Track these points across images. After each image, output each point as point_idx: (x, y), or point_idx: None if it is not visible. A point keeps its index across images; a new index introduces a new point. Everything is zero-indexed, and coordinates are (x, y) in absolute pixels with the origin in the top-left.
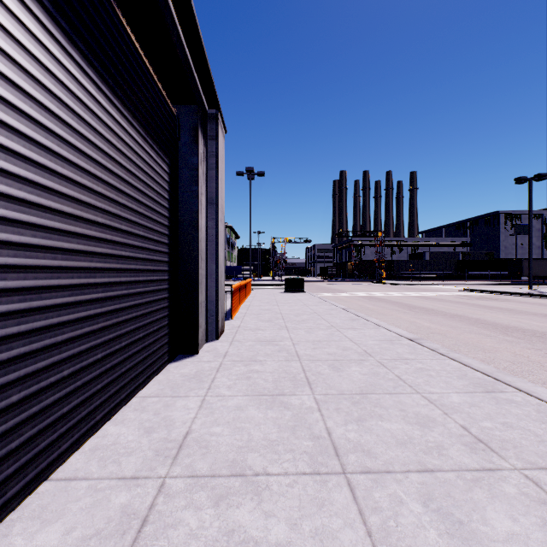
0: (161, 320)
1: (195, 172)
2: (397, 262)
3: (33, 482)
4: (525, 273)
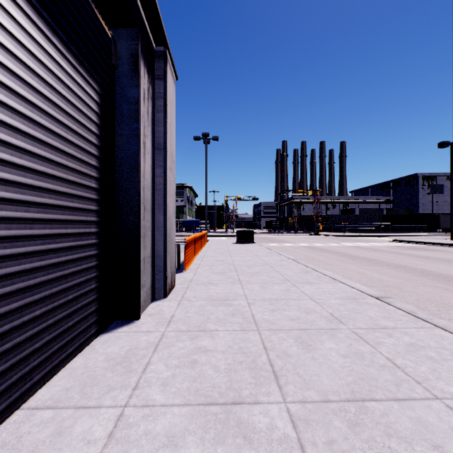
0: (82, 284)
1: (135, 106)
2: (331, 217)
3: None
4: (442, 226)
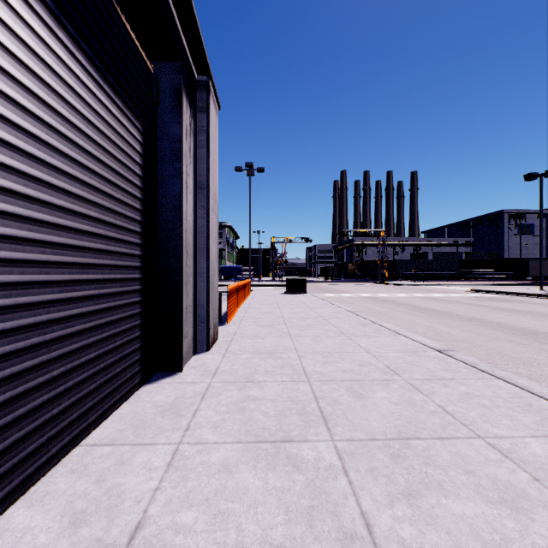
0: (128, 331)
1: (177, 145)
2: (399, 262)
3: None
4: (531, 273)
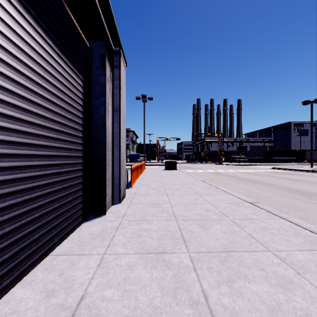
0: (75, 192)
1: (103, 87)
2: (230, 152)
3: None
4: (306, 158)
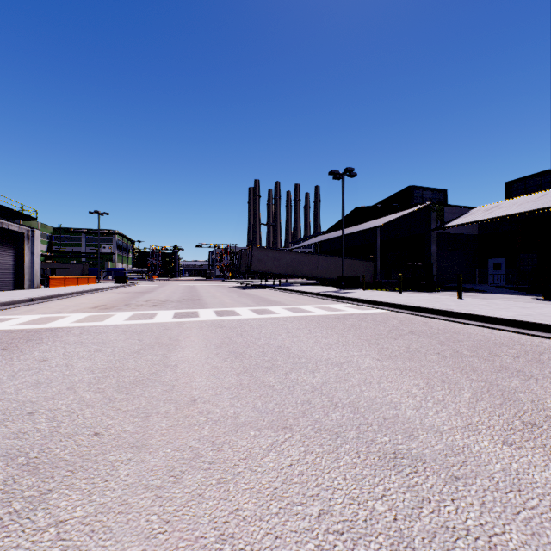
0: (13, 281)
1: (24, 249)
2: None
3: None
4: None
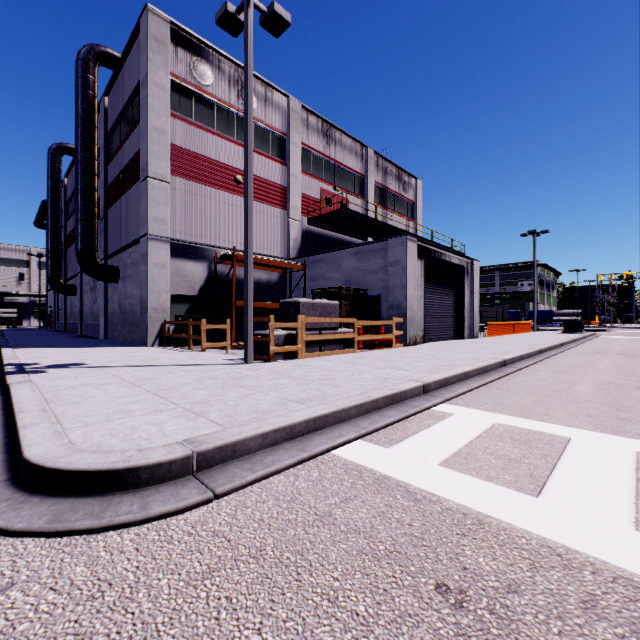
0: (453, 327)
1: (463, 286)
2: None
3: (436, 341)
4: None
